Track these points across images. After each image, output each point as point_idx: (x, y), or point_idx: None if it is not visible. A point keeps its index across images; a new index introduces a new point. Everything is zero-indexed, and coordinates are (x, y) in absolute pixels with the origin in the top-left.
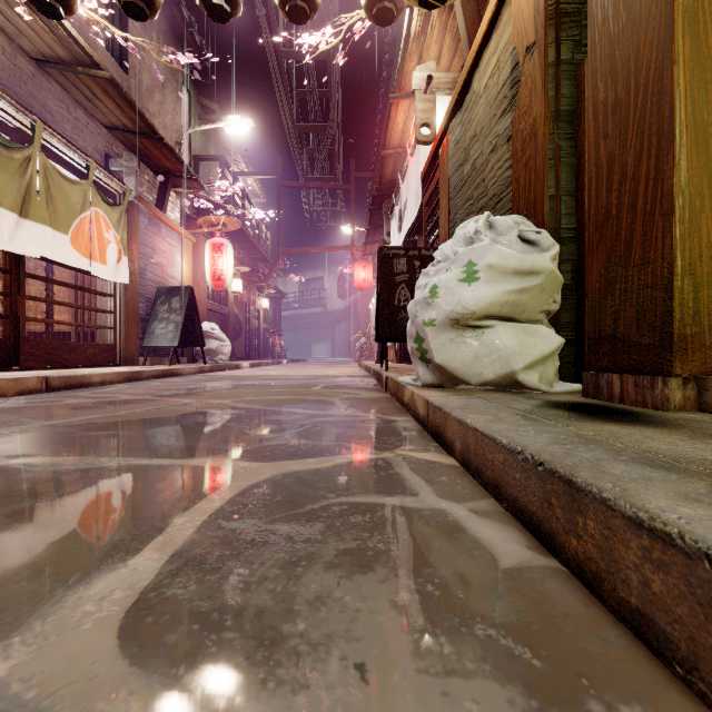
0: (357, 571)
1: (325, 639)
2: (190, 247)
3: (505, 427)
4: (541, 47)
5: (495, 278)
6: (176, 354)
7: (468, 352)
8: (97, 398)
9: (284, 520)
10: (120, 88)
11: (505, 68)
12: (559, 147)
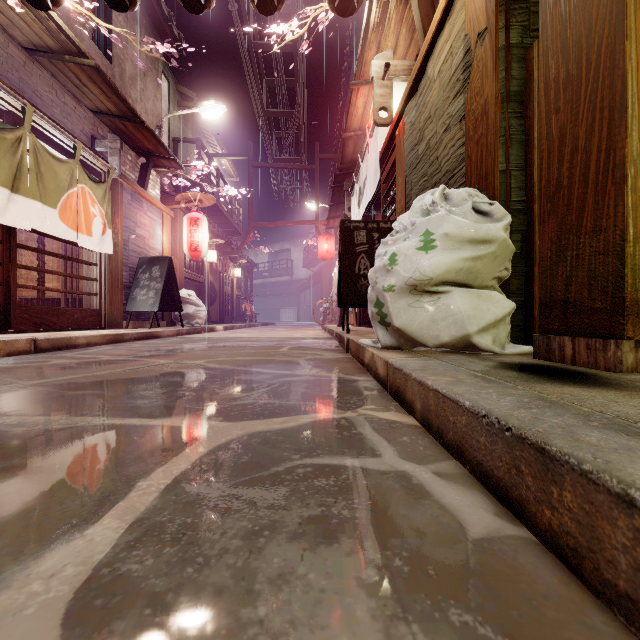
0: (322, 542)
1: (287, 627)
2: (169, 221)
3: (467, 390)
4: (492, 32)
5: (451, 246)
6: (156, 318)
7: (426, 316)
8: (80, 359)
9: (248, 483)
10: (104, 75)
11: (458, 53)
12: (509, 125)
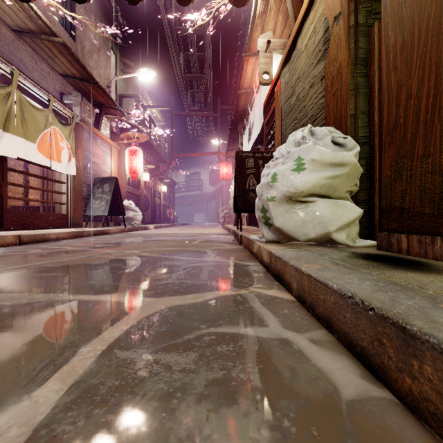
0: (223, 403)
1: None
2: (116, 152)
3: (333, 275)
4: (345, 15)
5: (316, 168)
6: (106, 220)
7: (298, 218)
8: (51, 249)
9: (166, 349)
10: (70, 49)
11: (319, 32)
12: (357, 82)
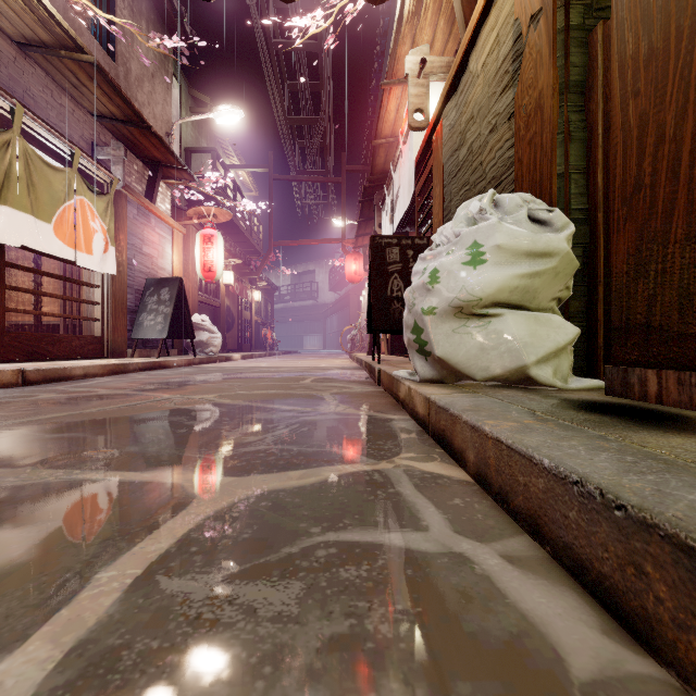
0: (350, 689)
1: None
2: (181, 238)
3: (541, 441)
4: (548, 12)
5: (504, 261)
6: (165, 346)
7: (473, 343)
8: (73, 393)
9: (248, 575)
10: (106, 73)
11: (506, 42)
12: (568, 121)
